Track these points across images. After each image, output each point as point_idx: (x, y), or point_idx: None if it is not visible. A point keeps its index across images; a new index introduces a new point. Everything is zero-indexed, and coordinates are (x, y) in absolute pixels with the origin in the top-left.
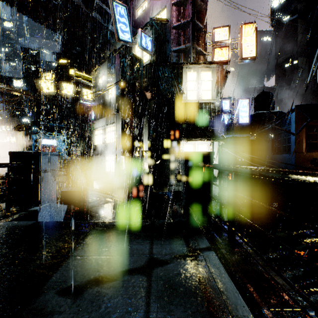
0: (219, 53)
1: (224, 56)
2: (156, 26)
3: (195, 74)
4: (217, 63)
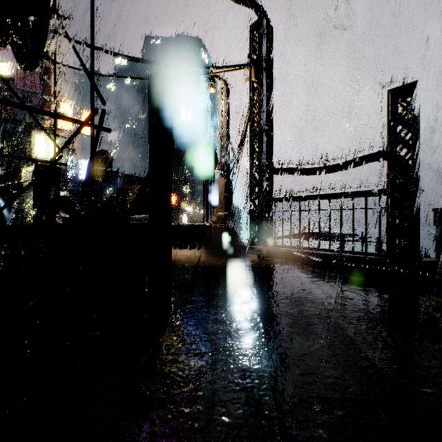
0: (63, 123)
1: (67, 127)
2: (2, 84)
3: (43, 138)
4: (63, 137)
